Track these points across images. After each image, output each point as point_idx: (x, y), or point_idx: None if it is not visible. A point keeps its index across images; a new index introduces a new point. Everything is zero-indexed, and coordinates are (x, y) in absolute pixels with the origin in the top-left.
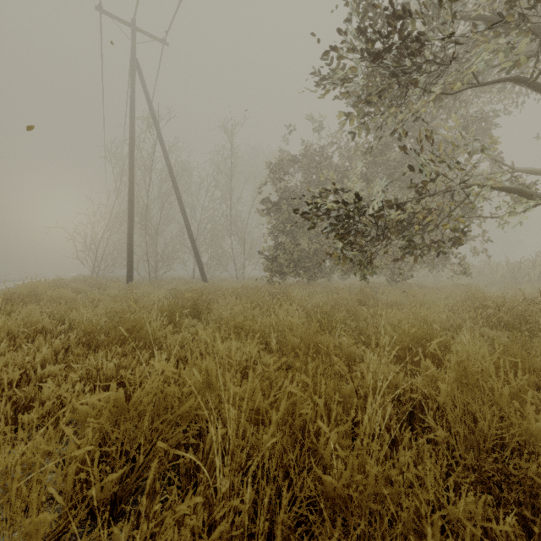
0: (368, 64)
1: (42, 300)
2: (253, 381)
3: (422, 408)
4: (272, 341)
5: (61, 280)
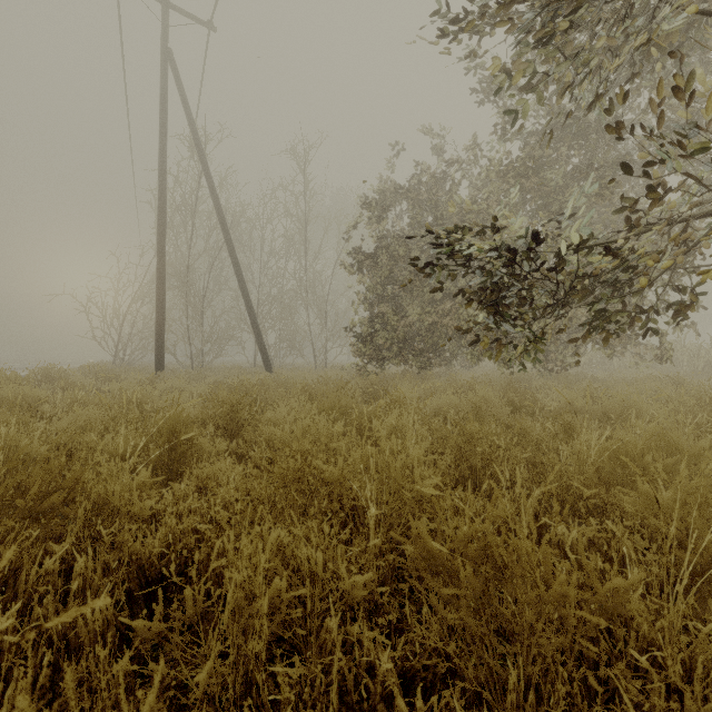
0: None
1: None
2: None
3: None
4: (369, 513)
5: (51, 369)
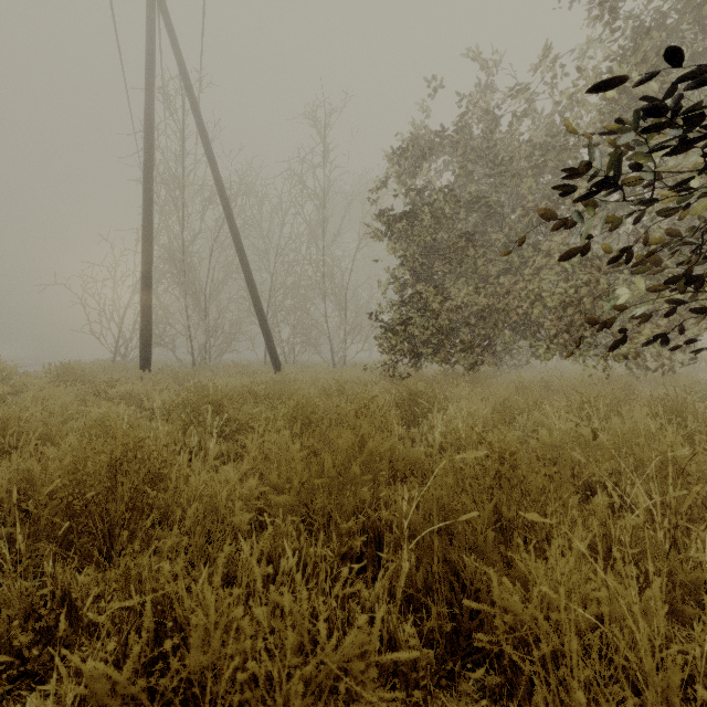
0: None
1: None
2: None
3: None
4: None
5: None
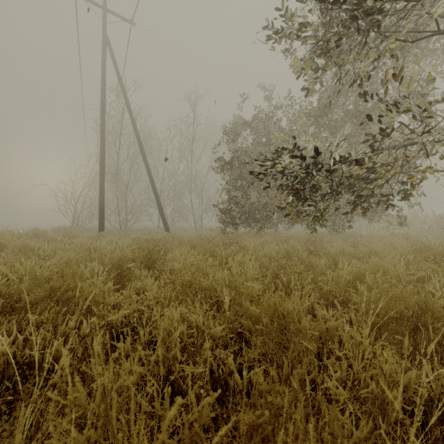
0: (323, 9)
1: (5, 249)
2: (184, 432)
3: (442, 420)
4: (225, 302)
5: (37, 230)
